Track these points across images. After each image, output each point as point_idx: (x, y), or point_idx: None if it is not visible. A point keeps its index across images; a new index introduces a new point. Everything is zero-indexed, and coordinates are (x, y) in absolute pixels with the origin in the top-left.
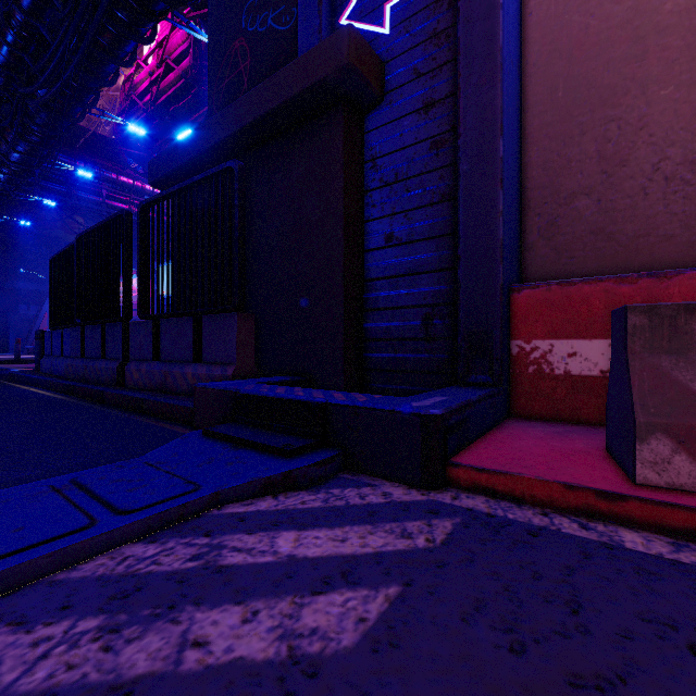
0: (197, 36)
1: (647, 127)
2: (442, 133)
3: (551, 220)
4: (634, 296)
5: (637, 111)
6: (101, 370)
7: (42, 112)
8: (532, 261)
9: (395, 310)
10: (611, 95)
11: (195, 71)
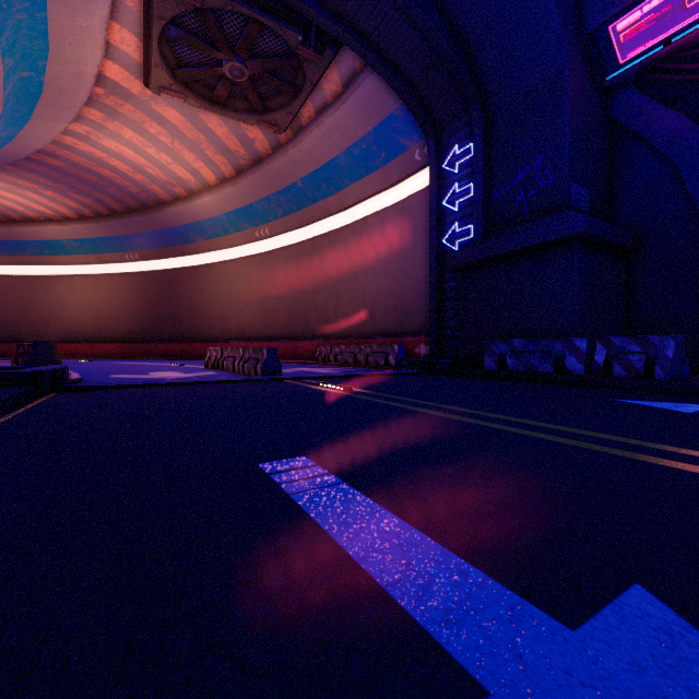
0: None
1: None
2: None
3: None
4: None
5: None
6: None
7: None
8: None
9: None
10: None
11: None
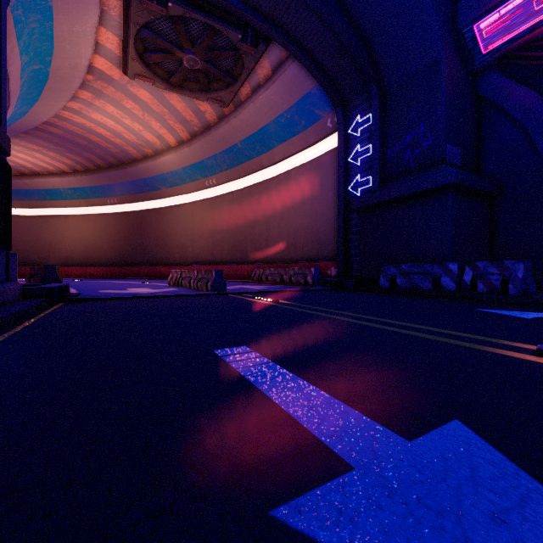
0: None
1: None
2: None
3: None
4: None
5: None
6: None
7: None
8: None
9: None
10: None
11: None
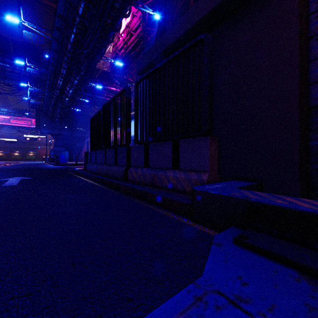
0: (147, 11)
1: None
2: None
3: None
4: None
5: None
6: (115, 171)
7: (85, 60)
8: None
9: None
10: None
11: (142, 33)
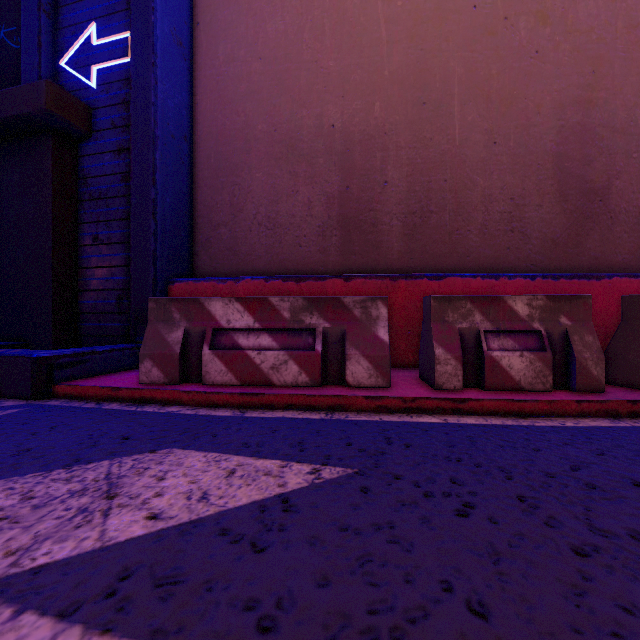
0: None
1: (251, 193)
2: (128, 171)
3: (208, 238)
4: (225, 290)
5: (247, 182)
6: None
7: None
8: (198, 263)
9: (99, 291)
10: (236, 169)
11: None
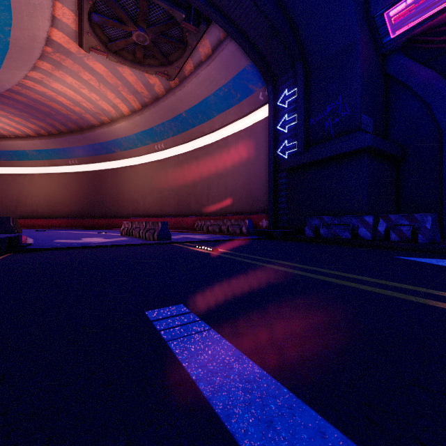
0: None
1: None
2: None
3: None
4: None
5: None
6: None
7: None
8: None
9: None
10: None
11: None
